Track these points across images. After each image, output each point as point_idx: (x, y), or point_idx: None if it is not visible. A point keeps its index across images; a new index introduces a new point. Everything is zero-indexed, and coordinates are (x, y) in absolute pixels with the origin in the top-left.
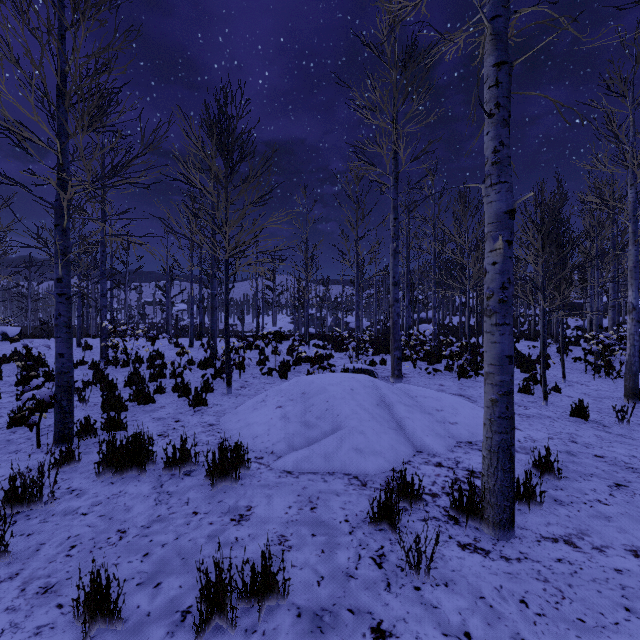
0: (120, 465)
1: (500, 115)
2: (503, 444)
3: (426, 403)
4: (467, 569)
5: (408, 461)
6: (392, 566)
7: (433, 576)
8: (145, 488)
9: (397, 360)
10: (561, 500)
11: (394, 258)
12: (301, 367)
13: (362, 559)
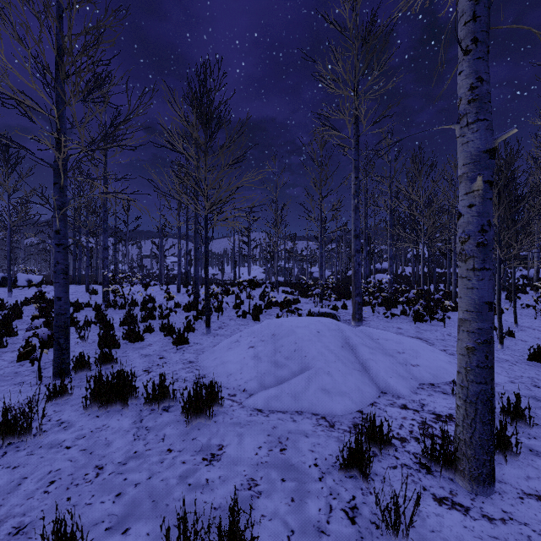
0: (105, 400)
1: (478, 51)
2: (481, 394)
3: (388, 345)
4: (448, 530)
5: (373, 402)
6: (366, 522)
7: (412, 539)
8: (126, 422)
9: (358, 305)
10: (537, 450)
11: (355, 213)
12: (271, 310)
13: (333, 511)
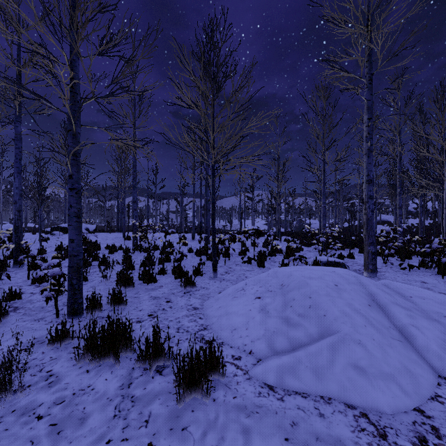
0: (97, 352)
1: None
2: None
3: (427, 306)
4: None
5: (435, 395)
6: None
7: None
8: (113, 385)
9: (371, 255)
10: None
11: (368, 157)
12: (275, 257)
13: None
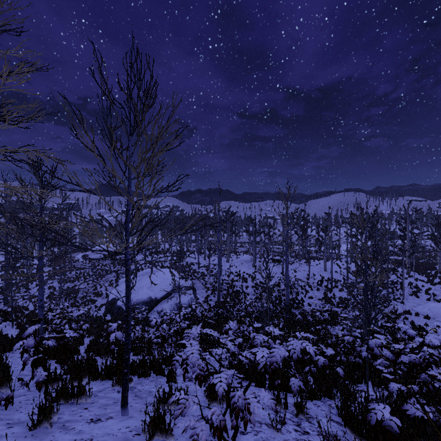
0: (407, 313)
1: None
2: None
3: None
4: None
5: None
6: None
7: None
8: (414, 317)
9: None
10: None
11: None
12: (420, 293)
13: None
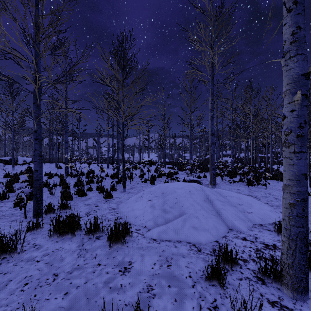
0: (62, 231)
1: (297, 9)
2: (300, 234)
3: (232, 200)
4: None
5: (225, 235)
6: None
7: None
8: (73, 246)
9: (213, 175)
10: None
11: (211, 120)
12: (161, 178)
13: (202, 309)
